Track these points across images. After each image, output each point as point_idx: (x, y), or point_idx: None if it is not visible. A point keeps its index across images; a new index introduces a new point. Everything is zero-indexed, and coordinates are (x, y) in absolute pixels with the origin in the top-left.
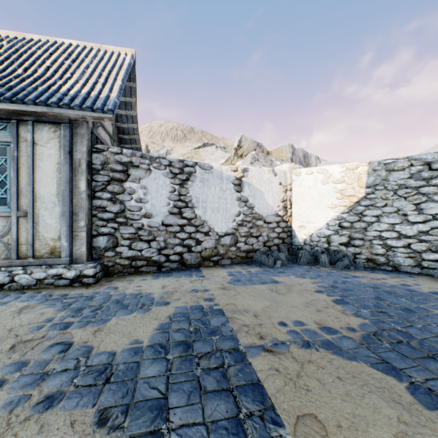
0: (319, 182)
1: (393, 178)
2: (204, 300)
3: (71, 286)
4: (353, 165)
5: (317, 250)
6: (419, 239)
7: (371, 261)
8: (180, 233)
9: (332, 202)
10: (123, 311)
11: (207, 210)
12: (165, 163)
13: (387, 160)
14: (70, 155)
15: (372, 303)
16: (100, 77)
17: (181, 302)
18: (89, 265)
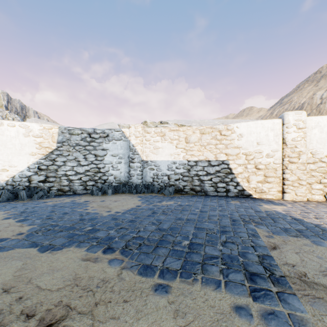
0: (22, 134)
1: (73, 139)
2: None
3: None
4: (49, 126)
5: (19, 188)
6: (86, 175)
7: (61, 190)
8: None
9: (33, 150)
10: None
11: None
12: None
13: (70, 127)
14: None
15: (46, 215)
16: None
17: None
18: None
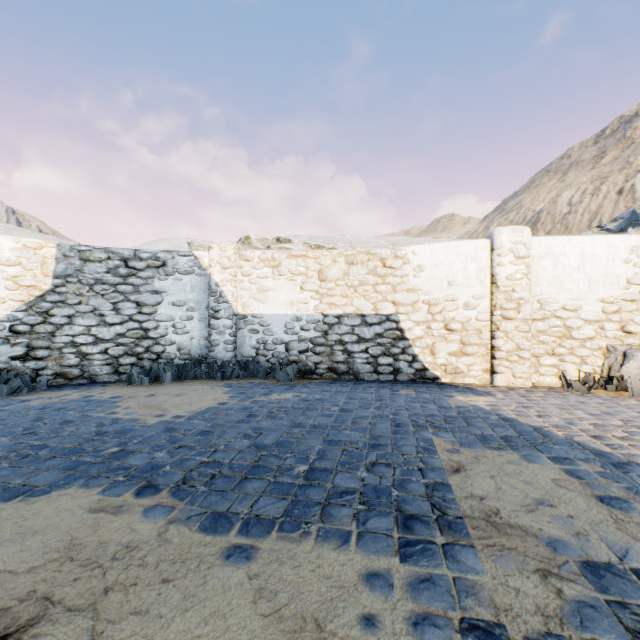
0: None
1: (90, 270)
2: None
3: None
4: (36, 243)
5: None
6: (118, 343)
7: (63, 376)
8: None
9: None
10: None
11: None
12: None
13: (82, 246)
14: None
15: (24, 427)
16: None
17: None
18: None
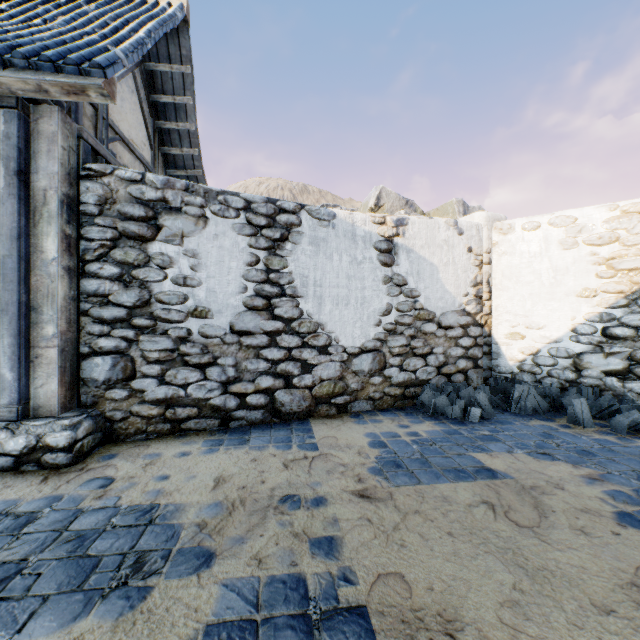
0: (556, 244)
1: None
2: (311, 547)
3: (15, 471)
4: (639, 203)
5: (553, 385)
6: None
7: None
8: (268, 348)
9: (587, 284)
10: (61, 603)
11: (323, 302)
12: (236, 205)
13: None
14: (19, 179)
15: None
16: (105, 28)
17: (246, 559)
18: (61, 424)
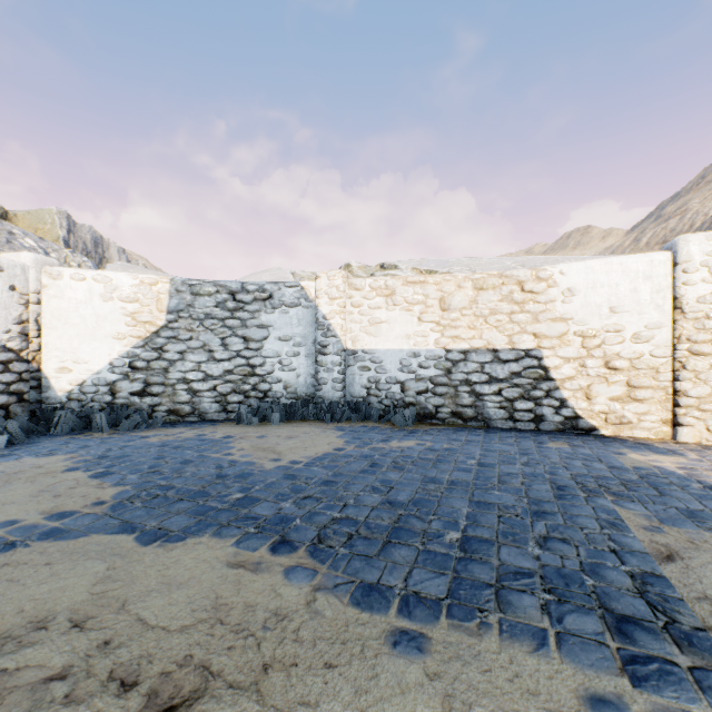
0: (99, 296)
1: (200, 304)
2: None
3: None
4: (151, 278)
5: (94, 408)
6: (226, 380)
7: (175, 413)
8: None
9: (121, 330)
10: None
11: None
12: None
13: (193, 280)
14: None
15: (149, 465)
16: None
17: None
18: None
